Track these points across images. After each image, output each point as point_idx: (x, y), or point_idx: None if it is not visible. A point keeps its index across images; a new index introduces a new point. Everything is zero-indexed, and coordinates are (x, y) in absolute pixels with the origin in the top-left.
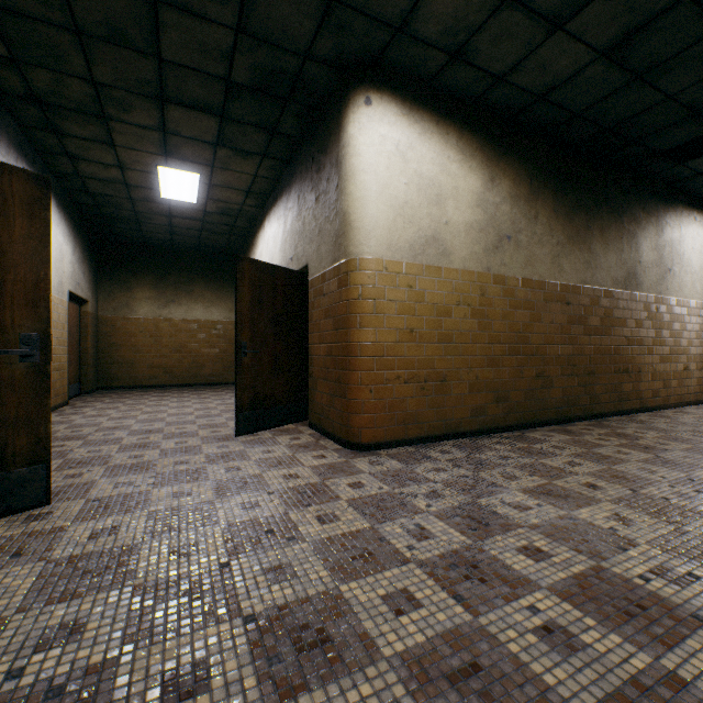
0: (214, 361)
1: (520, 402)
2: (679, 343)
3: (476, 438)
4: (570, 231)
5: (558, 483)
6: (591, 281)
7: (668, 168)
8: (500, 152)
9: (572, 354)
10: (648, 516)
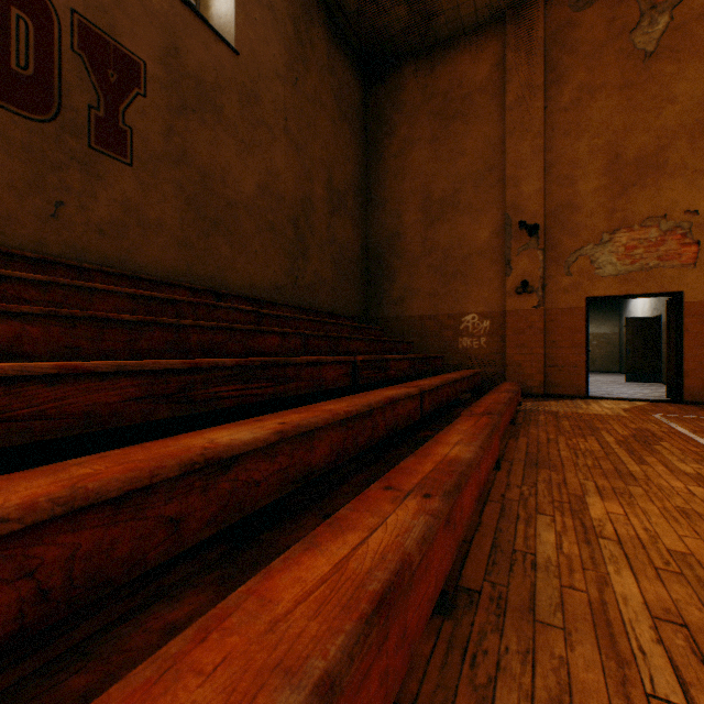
0: (602, 358)
1: None
2: None
3: None
4: None
5: None
6: None
7: None
8: None
9: None
10: None
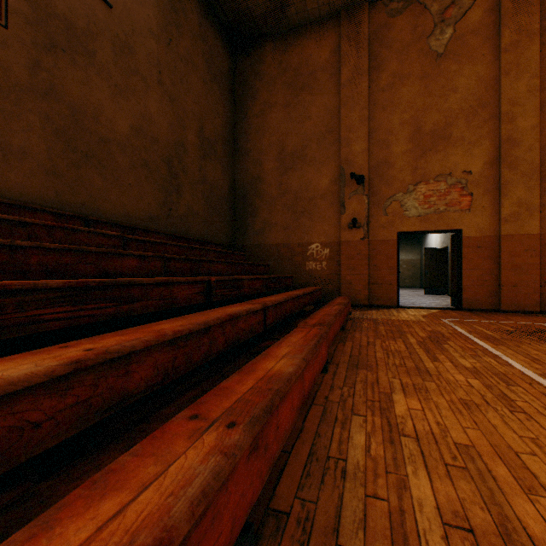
0: (409, 277)
1: None
2: None
3: None
4: None
5: None
6: None
7: None
8: None
9: None
10: None
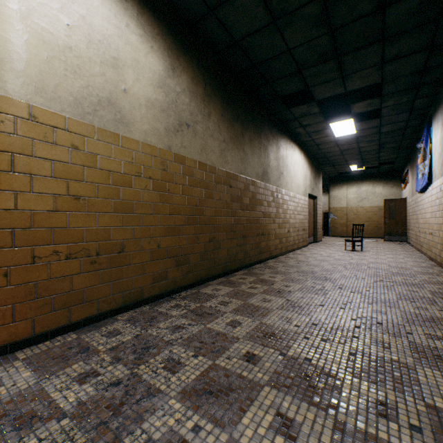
0: None
1: (197, 263)
2: (286, 216)
3: (157, 303)
4: (232, 134)
5: (222, 363)
6: (245, 173)
7: (283, 110)
8: (181, 48)
9: (234, 223)
10: (306, 404)
